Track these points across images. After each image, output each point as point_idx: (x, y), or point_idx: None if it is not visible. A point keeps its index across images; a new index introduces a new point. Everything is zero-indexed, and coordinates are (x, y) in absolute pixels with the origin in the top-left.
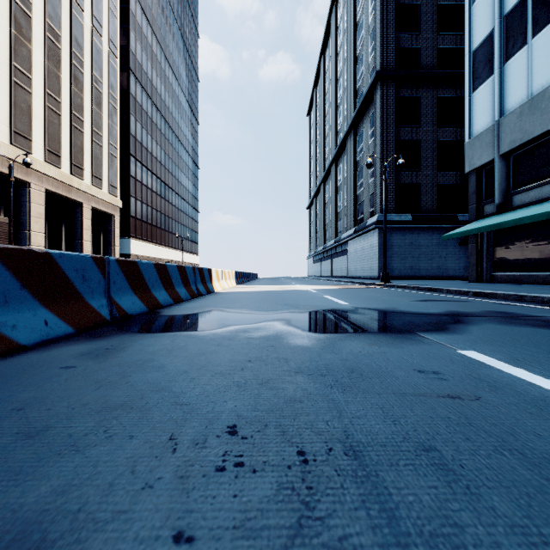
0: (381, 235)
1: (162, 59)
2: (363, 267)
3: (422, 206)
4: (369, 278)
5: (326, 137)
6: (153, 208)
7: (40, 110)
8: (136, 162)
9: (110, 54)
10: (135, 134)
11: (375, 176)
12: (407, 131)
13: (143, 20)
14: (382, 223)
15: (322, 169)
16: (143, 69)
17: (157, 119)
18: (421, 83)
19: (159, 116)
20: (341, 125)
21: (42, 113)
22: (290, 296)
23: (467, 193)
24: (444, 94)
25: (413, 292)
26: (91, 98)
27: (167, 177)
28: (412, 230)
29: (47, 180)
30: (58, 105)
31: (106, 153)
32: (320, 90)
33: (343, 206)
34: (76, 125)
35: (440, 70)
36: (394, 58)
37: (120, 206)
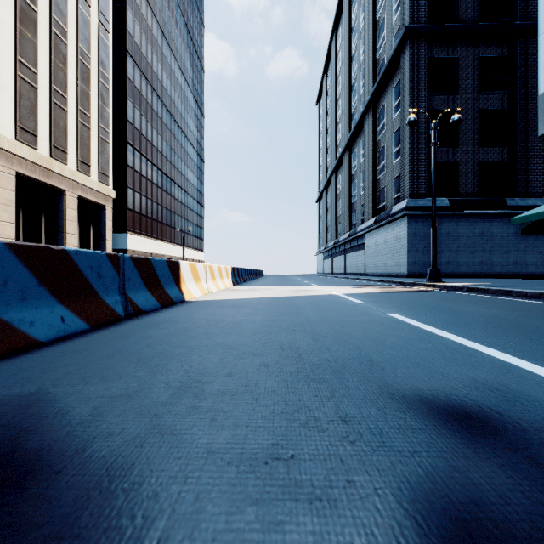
0: (412, 224)
1: (164, 45)
2: (385, 263)
3: (460, 189)
4: (394, 275)
5: (338, 122)
6: (153, 201)
7: (10, 80)
8: (134, 151)
9: (100, 27)
10: (133, 121)
11: (403, 154)
12: (442, 99)
13: (142, 0)
14: (413, 209)
15: (334, 158)
16: (142, 52)
17: (158, 107)
18: (459, 41)
19: (160, 104)
20: (356, 106)
21: (12, 84)
22: (322, 314)
23: (516, 173)
24: (488, 53)
25: (538, 303)
26: (77, 73)
27: (169, 169)
28: (449, 218)
29: (19, 161)
30: (33, 76)
31: (96, 137)
32: (332, 73)
33: (358, 195)
34: (58, 102)
35: (484, 23)
36: (426, 11)
37: (113, 196)
